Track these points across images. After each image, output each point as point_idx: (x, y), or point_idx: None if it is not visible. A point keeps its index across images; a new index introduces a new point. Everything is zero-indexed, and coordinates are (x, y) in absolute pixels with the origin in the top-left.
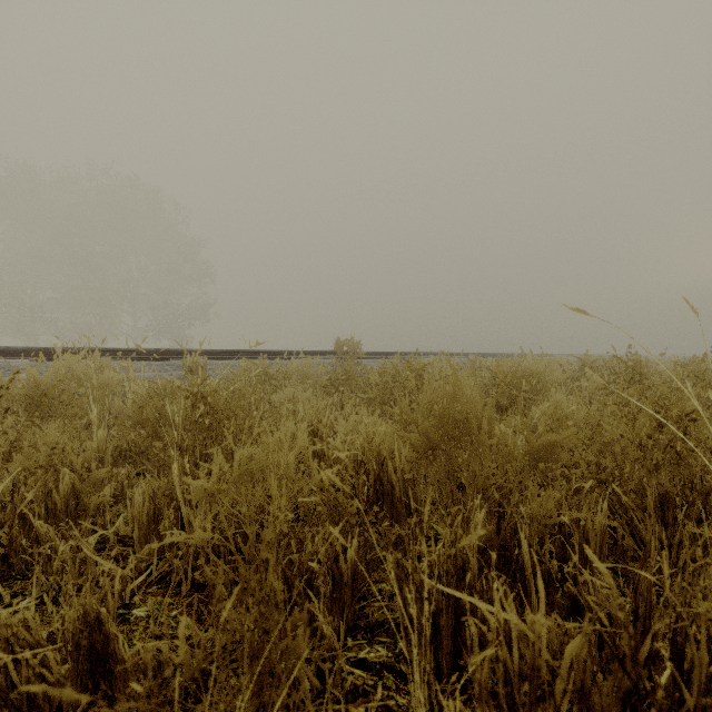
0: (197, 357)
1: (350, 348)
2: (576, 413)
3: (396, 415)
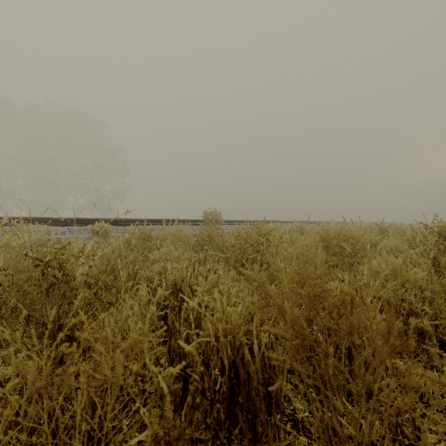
0: (102, 224)
1: (214, 217)
2: (412, 275)
3: (249, 275)
